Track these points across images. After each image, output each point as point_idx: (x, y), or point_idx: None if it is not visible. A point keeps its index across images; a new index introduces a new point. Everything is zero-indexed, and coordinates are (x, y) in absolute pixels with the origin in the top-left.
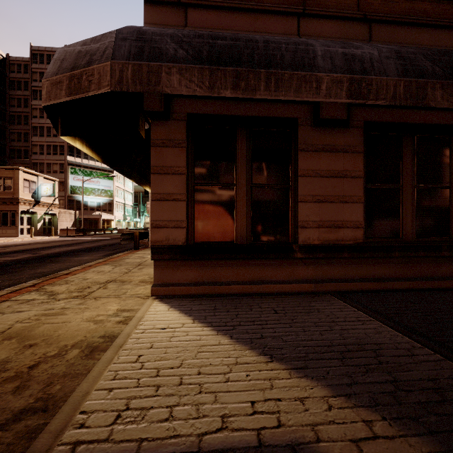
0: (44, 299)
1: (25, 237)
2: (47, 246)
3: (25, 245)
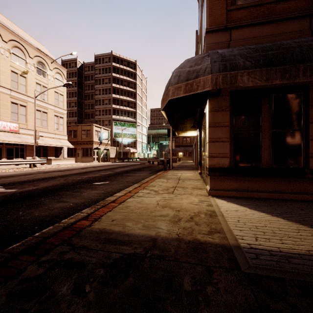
0: (154, 192)
1: (96, 162)
2: (112, 167)
3: (102, 167)
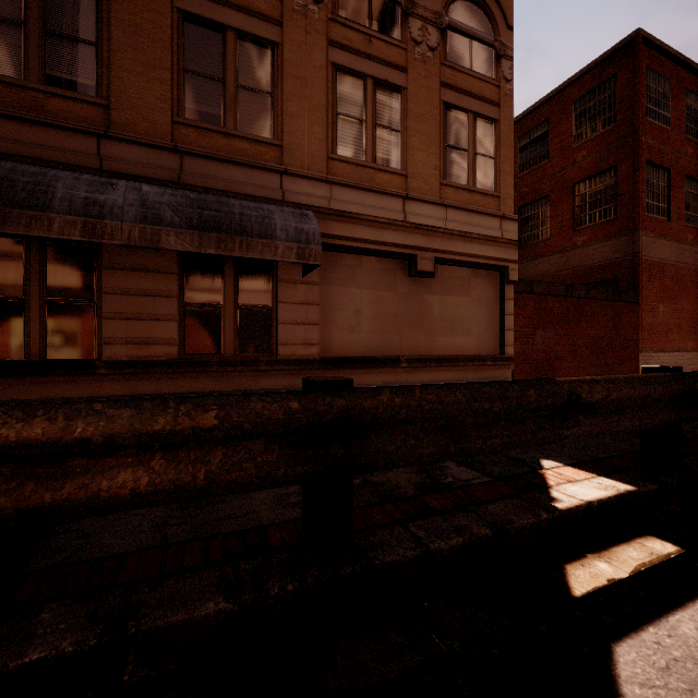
0: None
1: None
2: None
3: None
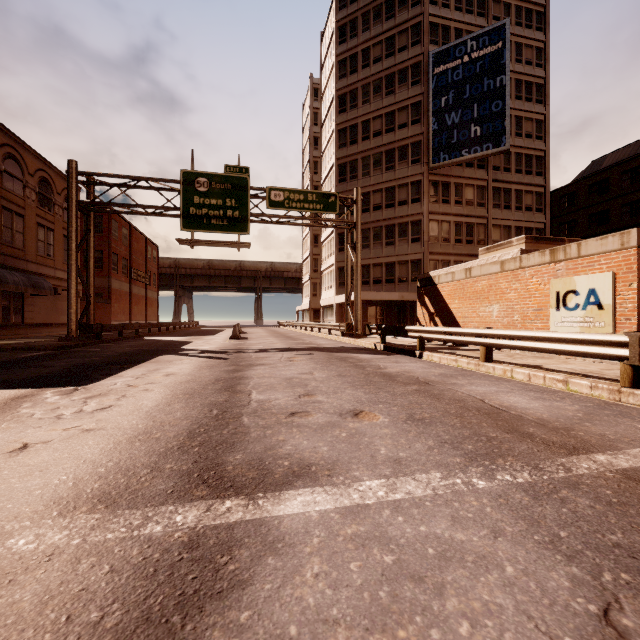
0: None
1: None
2: None
3: None
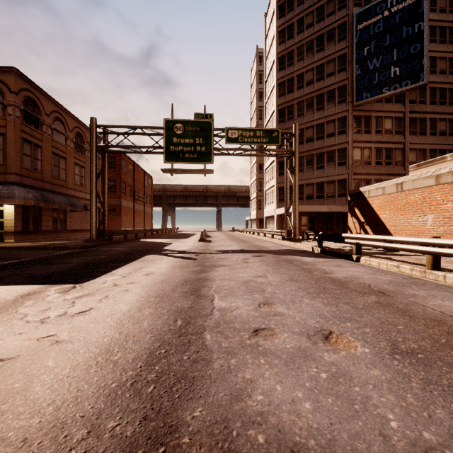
0: None
1: None
2: None
3: None
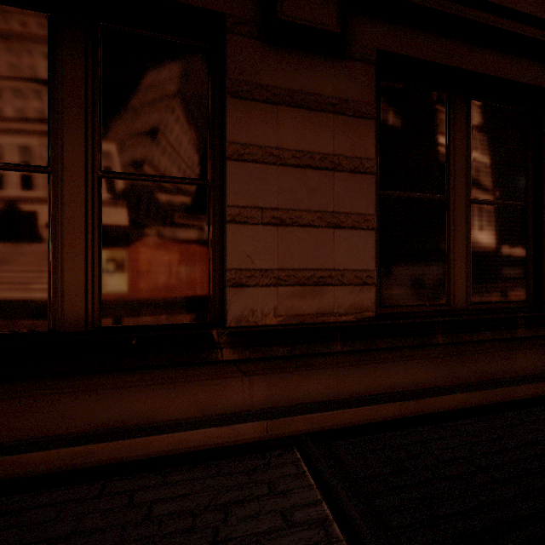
0: None
1: None
2: None
3: None
